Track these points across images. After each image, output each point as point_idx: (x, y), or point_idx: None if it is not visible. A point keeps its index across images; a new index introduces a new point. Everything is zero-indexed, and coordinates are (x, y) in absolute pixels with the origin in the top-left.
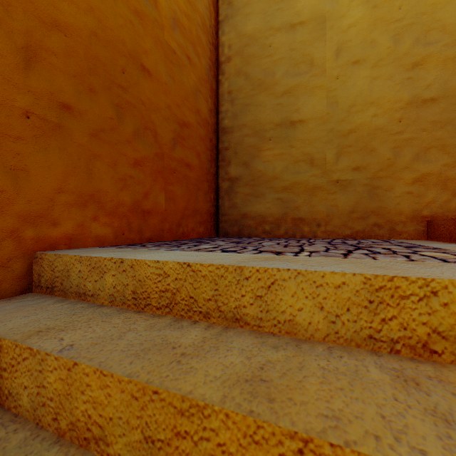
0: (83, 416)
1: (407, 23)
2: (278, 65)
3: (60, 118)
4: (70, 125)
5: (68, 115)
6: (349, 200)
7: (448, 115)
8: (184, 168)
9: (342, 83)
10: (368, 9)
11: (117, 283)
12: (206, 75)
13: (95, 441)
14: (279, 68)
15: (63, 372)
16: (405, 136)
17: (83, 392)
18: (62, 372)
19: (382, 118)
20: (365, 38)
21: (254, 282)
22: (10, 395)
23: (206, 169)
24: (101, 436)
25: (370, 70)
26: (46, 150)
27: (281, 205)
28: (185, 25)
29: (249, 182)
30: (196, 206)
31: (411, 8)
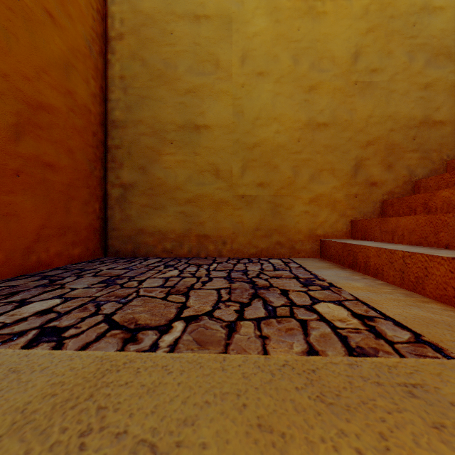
0: None
1: (304, 45)
2: (181, 58)
3: None
4: None
5: None
6: (254, 217)
7: (336, 141)
8: (40, 169)
9: (247, 92)
10: (271, 22)
11: None
12: (85, 48)
13: None
14: (182, 62)
15: None
16: (303, 156)
17: None
18: None
19: (283, 136)
20: (269, 50)
21: None
22: None
23: (85, 171)
24: None
25: (273, 84)
26: None
27: (184, 220)
28: None
29: (146, 191)
30: (66, 221)
31: (308, 32)
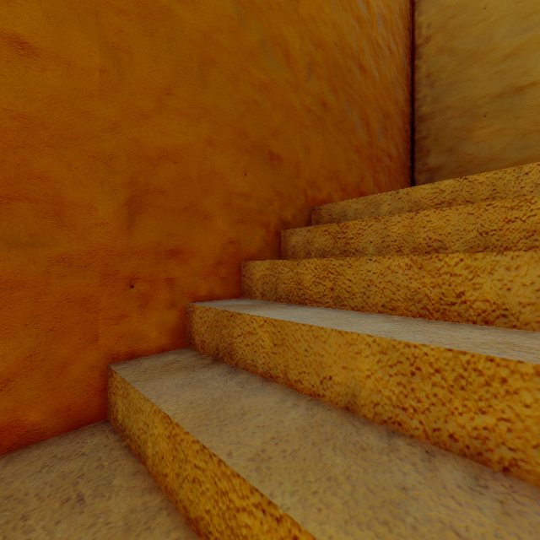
0: (424, 240)
1: None
2: (497, 27)
3: (321, 113)
4: (325, 118)
5: (324, 110)
6: None
7: None
8: (386, 158)
9: None
10: None
11: (393, 209)
12: (402, 64)
13: (435, 251)
14: (498, 30)
15: (406, 222)
16: None
17: (424, 227)
18: (405, 222)
19: None
20: None
21: (534, 174)
22: (356, 251)
23: (402, 161)
24: (440, 246)
25: None
26: (315, 136)
27: None
28: (387, 17)
29: (454, 170)
30: None
31: None
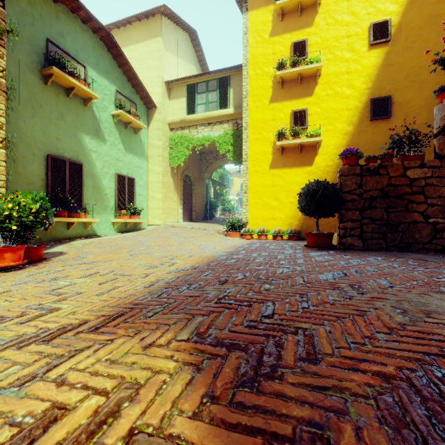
0: None
1: None
2: None
3: None
4: None
5: None
6: None
7: None
8: None
9: None
10: None
11: None
12: None
13: None
14: None
15: None
16: None
17: None
18: None
19: None
20: None
21: None
22: None
23: None
24: None
25: None
26: None
27: None
28: None
29: None
30: None
31: None
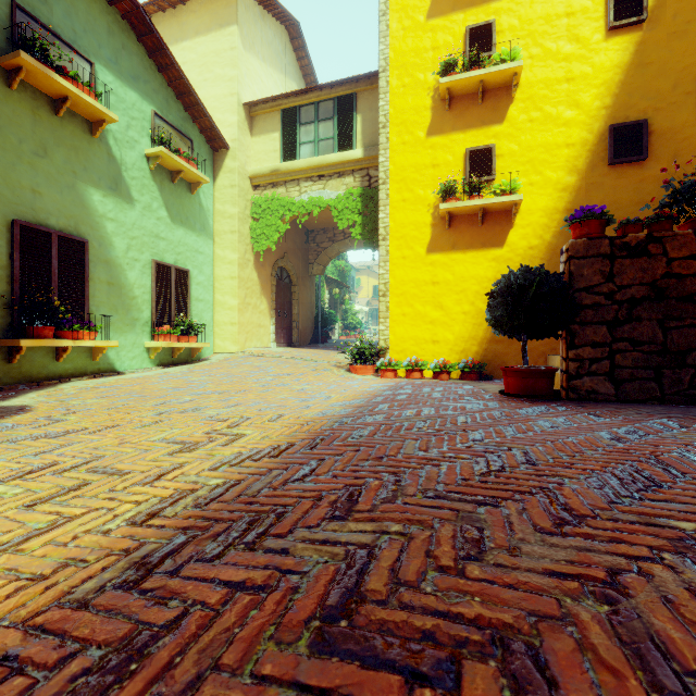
0: None
1: None
2: None
3: None
4: None
5: None
6: None
7: None
8: None
9: None
10: None
11: None
12: None
13: None
14: None
15: None
16: None
17: None
18: None
19: None
20: None
21: None
22: None
23: None
24: None
25: None
26: None
27: None
28: None
29: None
30: None
31: None
